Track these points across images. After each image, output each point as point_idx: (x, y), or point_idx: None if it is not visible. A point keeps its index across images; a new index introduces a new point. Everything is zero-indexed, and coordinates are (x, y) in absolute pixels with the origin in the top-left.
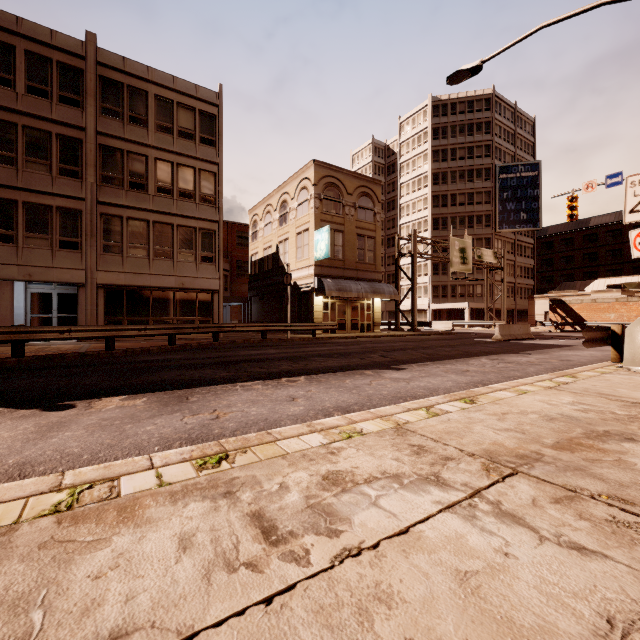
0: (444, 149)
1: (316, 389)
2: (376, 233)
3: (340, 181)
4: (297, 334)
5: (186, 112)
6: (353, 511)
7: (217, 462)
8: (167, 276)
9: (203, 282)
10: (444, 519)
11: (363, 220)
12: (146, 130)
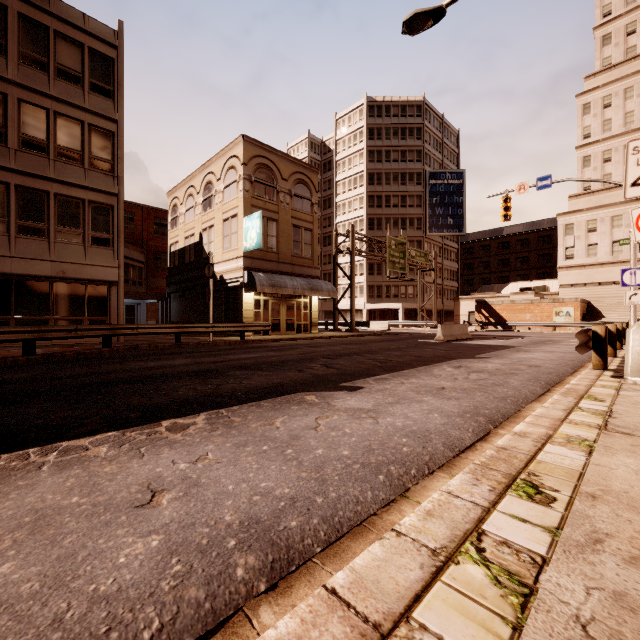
0: (379, 150)
1: (217, 451)
2: (314, 225)
3: (274, 163)
4: (223, 336)
5: (69, 46)
6: None
7: None
8: (38, 261)
9: (95, 271)
10: None
11: (299, 210)
12: (4, 58)
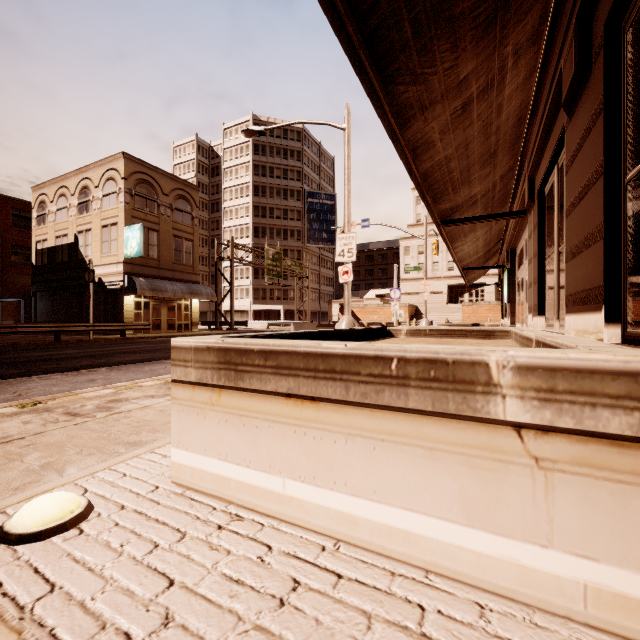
0: (264, 165)
1: (116, 374)
2: (194, 236)
3: (155, 180)
4: (103, 335)
5: None
6: (122, 406)
7: (34, 405)
8: None
9: None
10: (166, 402)
11: (180, 222)
12: None
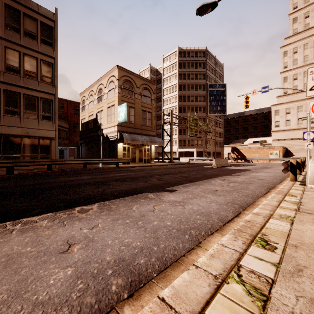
0: (184, 73)
1: (103, 223)
2: (152, 110)
3: (132, 79)
4: (107, 165)
5: (30, 20)
6: None
7: None
8: (15, 127)
9: (43, 132)
10: None
11: (145, 102)
12: None
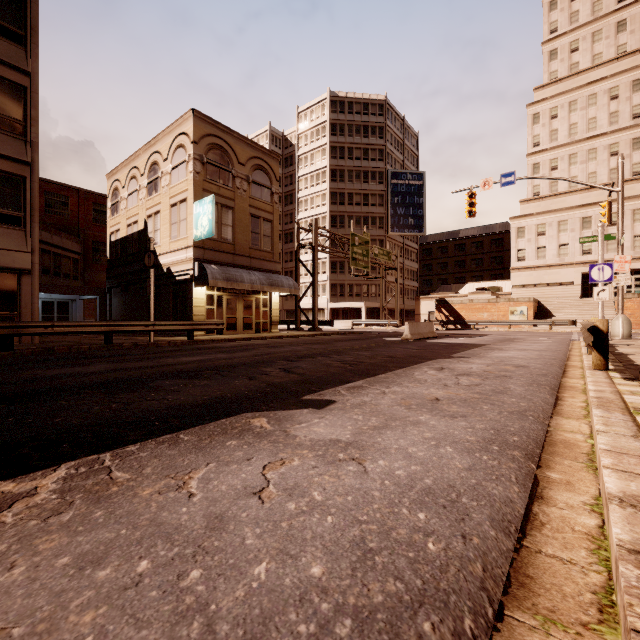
0: (342, 146)
1: (19, 591)
2: (274, 216)
3: (229, 145)
4: (170, 336)
5: None
6: None
7: None
8: None
9: None
10: None
11: (258, 198)
12: None
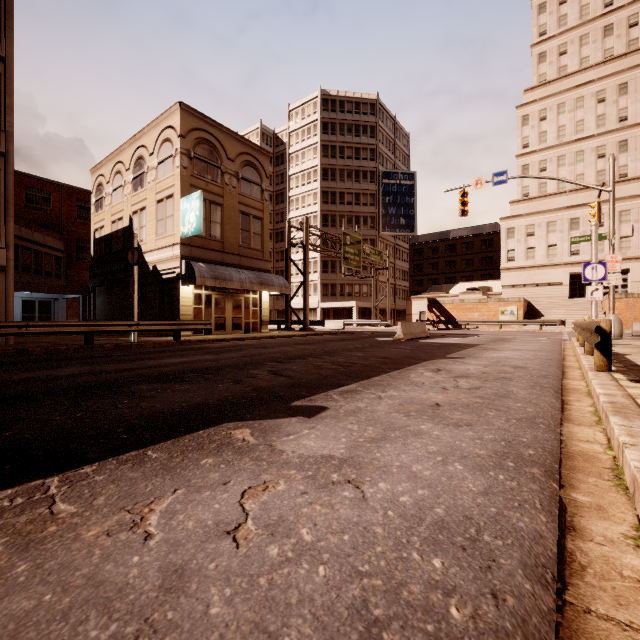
0: (333, 145)
1: None
2: (264, 214)
3: (218, 140)
4: (156, 336)
5: None
6: None
7: None
8: None
9: None
10: None
11: (248, 195)
12: None
